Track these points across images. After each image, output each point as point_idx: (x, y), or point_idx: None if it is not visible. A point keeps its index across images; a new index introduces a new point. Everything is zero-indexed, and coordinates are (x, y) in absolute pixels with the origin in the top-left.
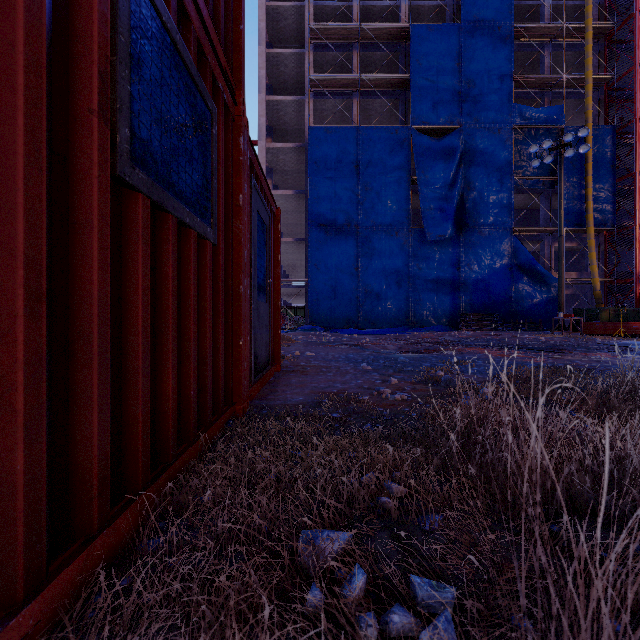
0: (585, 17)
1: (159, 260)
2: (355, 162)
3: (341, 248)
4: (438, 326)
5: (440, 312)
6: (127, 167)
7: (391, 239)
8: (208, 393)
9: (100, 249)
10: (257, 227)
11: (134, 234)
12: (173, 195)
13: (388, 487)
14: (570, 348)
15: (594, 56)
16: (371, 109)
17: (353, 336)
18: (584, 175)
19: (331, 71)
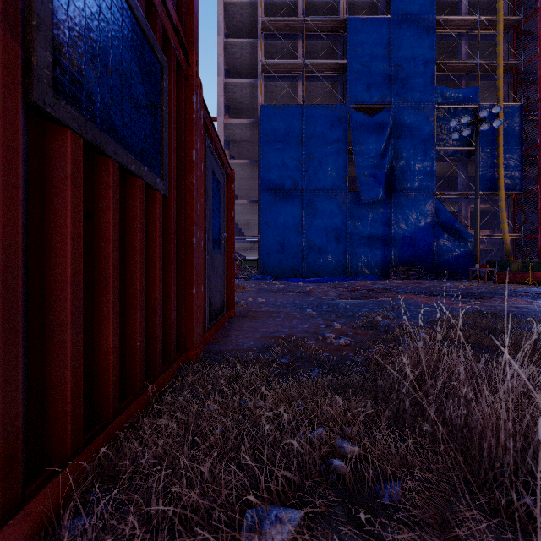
0: (497, 11)
1: (97, 206)
2: (300, 135)
3: (288, 209)
4: (371, 276)
5: (373, 264)
6: (48, 96)
7: (331, 201)
8: (158, 342)
9: (5, 185)
10: (212, 185)
11: (61, 174)
12: (115, 139)
13: (340, 446)
14: (488, 295)
15: (504, 45)
16: (314, 90)
17: (299, 284)
18: (496, 146)
19: (280, 58)
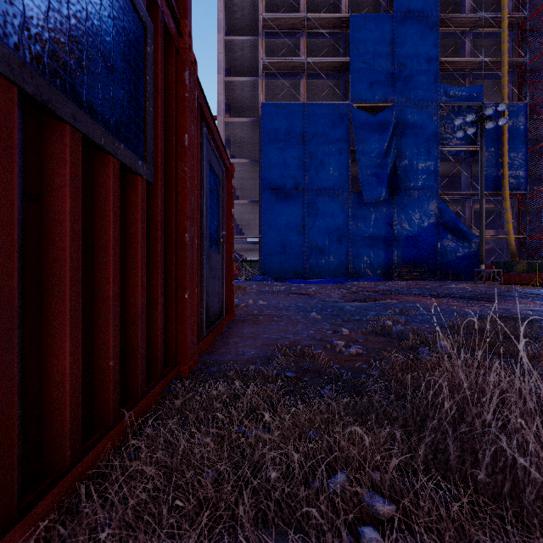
0: (501, 8)
1: (47, 186)
2: (302, 134)
3: (289, 209)
4: (374, 277)
5: (375, 264)
6: None
7: (333, 201)
8: (139, 359)
9: None
10: (209, 178)
11: None
12: (75, 101)
13: (369, 504)
14: (498, 297)
15: (509, 43)
16: (315, 89)
17: (300, 285)
18: (500, 146)
19: (281, 56)
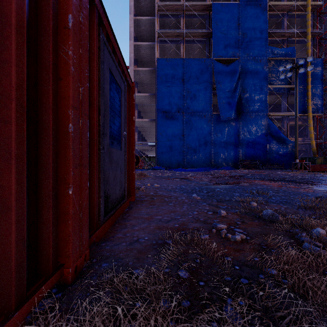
0: None
1: None
2: (182, 77)
3: (174, 124)
4: (227, 167)
5: (228, 159)
6: None
7: (201, 119)
8: None
9: None
10: (110, 84)
11: None
12: None
13: None
14: (315, 181)
15: (311, 21)
16: (190, 49)
17: (182, 172)
18: (306, 85)
19: (169, 29)
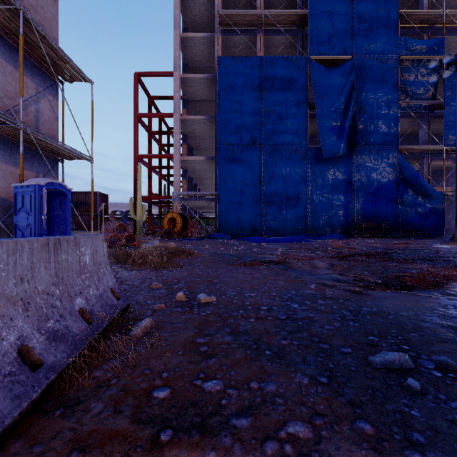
0: None
1: None
2: (259, 88)
3: (246, 164)
4: (335, 234)
5: (334, 221)
6: None
7: (291, 156)
8: None
9: None
10: None
11: None
12: None
13: None
14: None
15: None
16: (272, 46)
17: (262, 245)
18: None
19: None
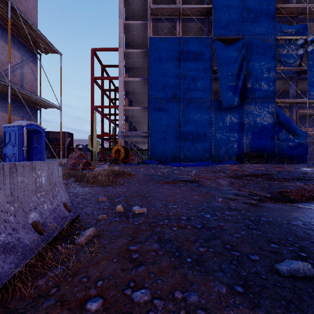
0: None
1: None
2: (178, 59)
3: (169, 112)
4: (231, 160)
5: (231, 152)
6: None
7: (200, 107)
8: None
9: None
10: None
11: None
12: None
13: None
14: None
15: None
16: (187, 30)
17: (180, 168)
18: None
19: None
